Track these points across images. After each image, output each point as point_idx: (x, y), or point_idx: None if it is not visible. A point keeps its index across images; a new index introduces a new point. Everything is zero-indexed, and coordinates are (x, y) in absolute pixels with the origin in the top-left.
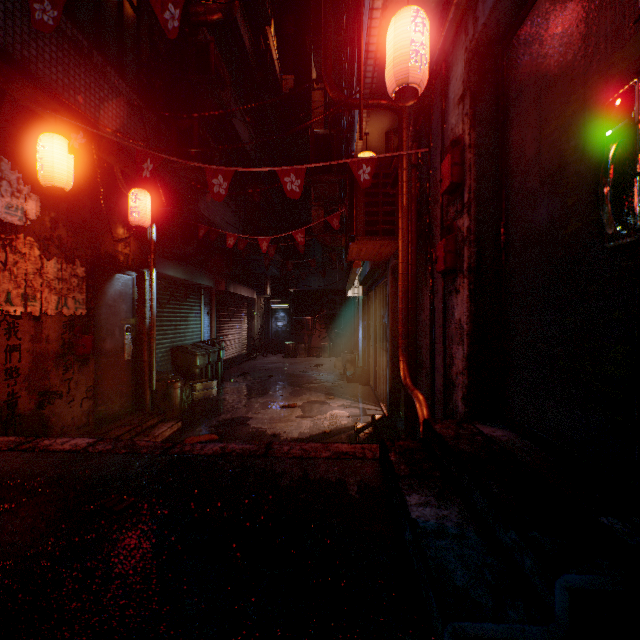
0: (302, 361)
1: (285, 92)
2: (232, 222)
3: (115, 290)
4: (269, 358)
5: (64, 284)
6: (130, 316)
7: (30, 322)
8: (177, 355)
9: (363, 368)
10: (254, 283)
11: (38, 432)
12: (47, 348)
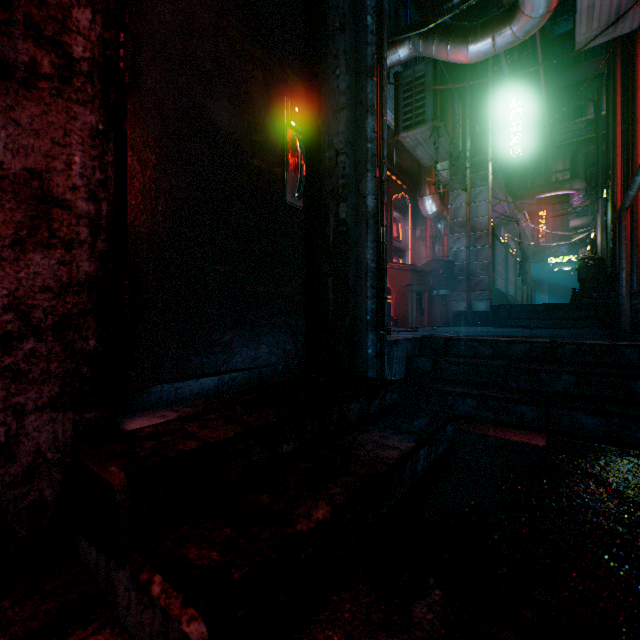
0: None
1: None
2: None
3: None
4: None
5: None
6: None
7: None
8: None
9: None
10: None
11: None
12: None
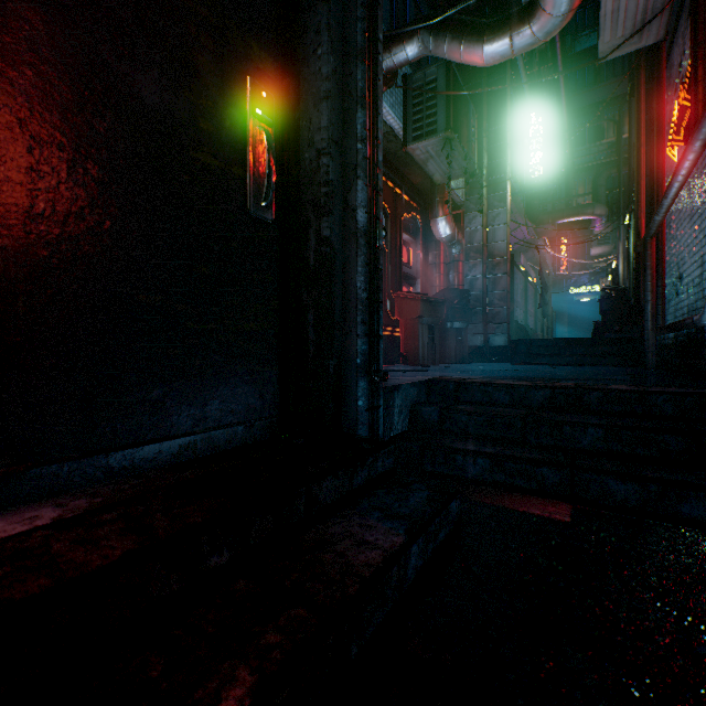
0: None
1: None
2: None
3: None
4: None
5: None
6: None
7: None
8: None
9: None
10: None
11: None
12: None
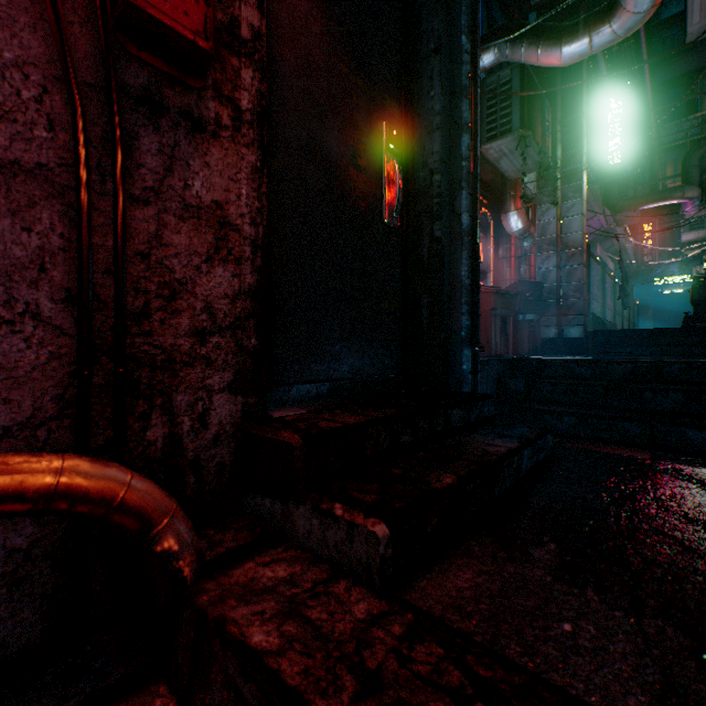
0: None
1: None
2: None
3: None
4: None
5: None
6: None
7: None
8: None
9: None
10: None
11: None
12: None
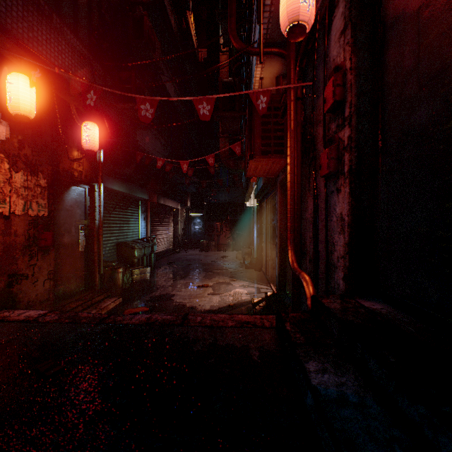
0: (213, 254)
1: (200, 61)
2: (161, 152)
3: (71, 198)
4: (189, 252)
5: (29, 191)
6: (83, 218)
7: (1, 220)
8: (121, 248)
9: (257, 258)
10: (178, 198)
11: (8, 305)
12: (15, 240)
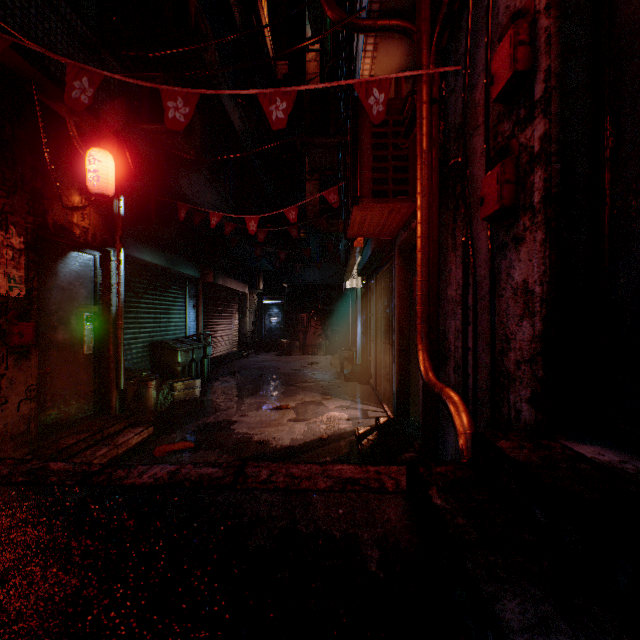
0: (296, 359)
1: (279, 78)
2: (219, 207)
3: (71, 270)
4: (262, 356)
5: None
6: (92, 303)
7: None
8: (156, 351)
9: (362, 365)
10: (246, 277)
11: None
12: None
